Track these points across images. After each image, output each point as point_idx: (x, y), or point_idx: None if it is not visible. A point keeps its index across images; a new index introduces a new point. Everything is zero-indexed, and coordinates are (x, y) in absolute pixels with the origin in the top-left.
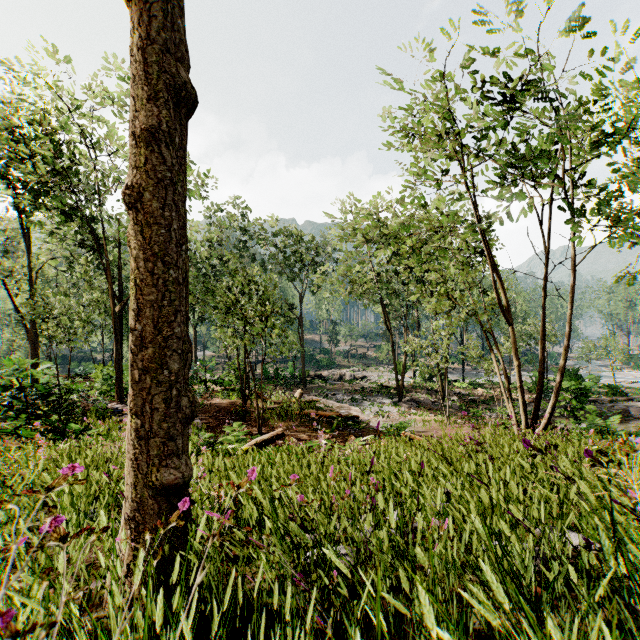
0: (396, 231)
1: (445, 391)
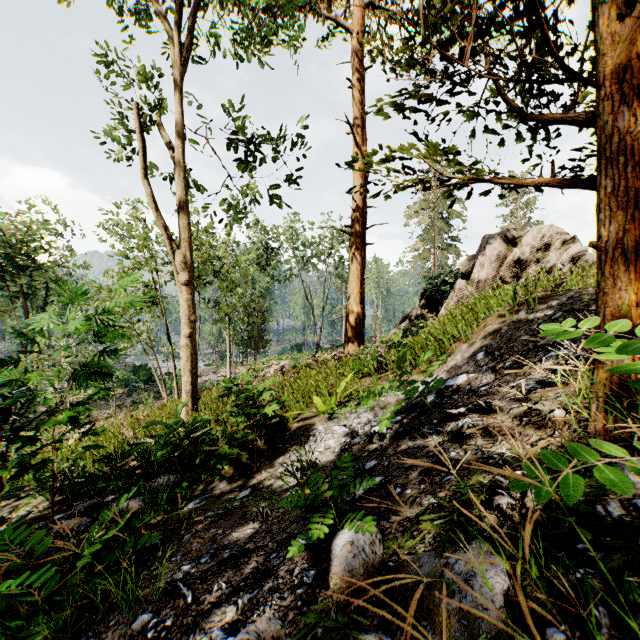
0: None
1: None
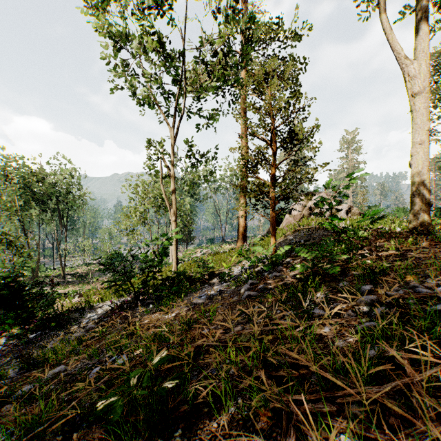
0: (50, 182)
1: (65, 274)
